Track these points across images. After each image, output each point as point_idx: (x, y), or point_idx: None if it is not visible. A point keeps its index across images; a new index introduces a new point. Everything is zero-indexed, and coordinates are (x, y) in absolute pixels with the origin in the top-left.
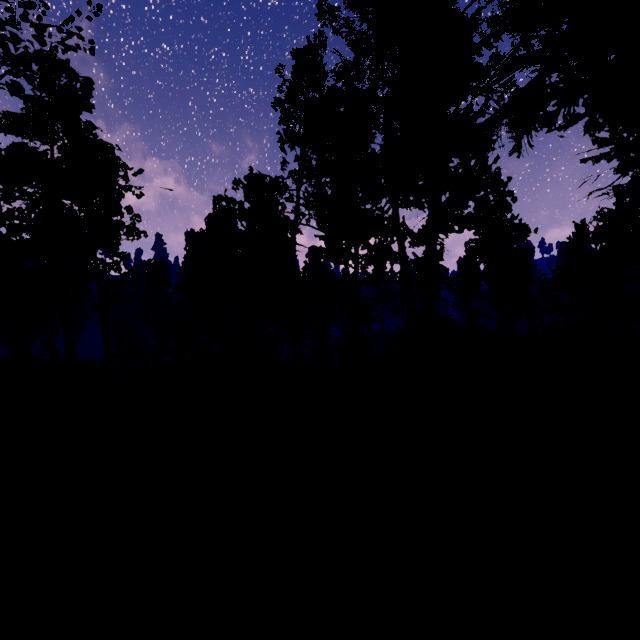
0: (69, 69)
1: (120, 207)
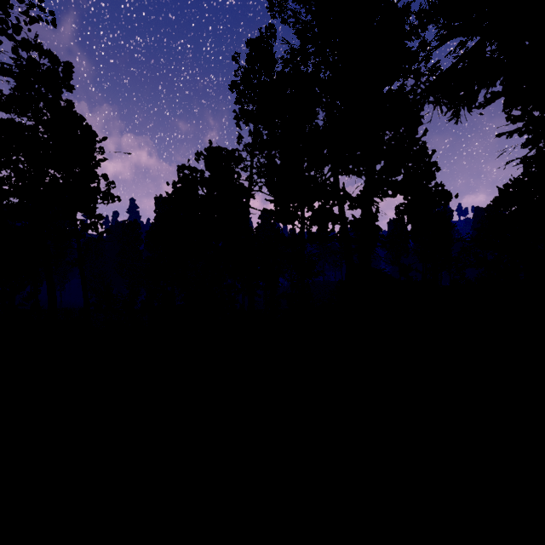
0: (52, 55)
1: (97, 175)
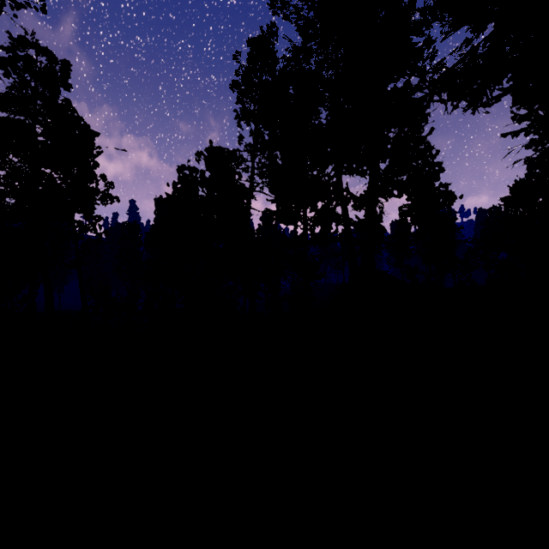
0: (49, 52)
1: (95, 175)
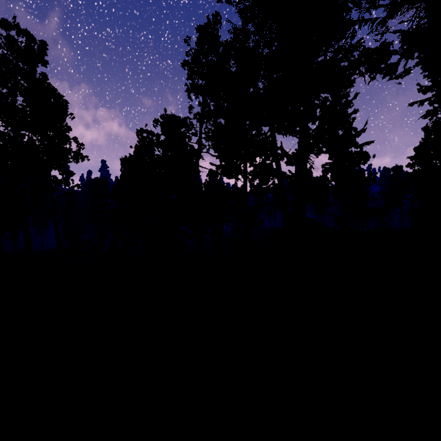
0: (28, 33)
1: (69, 138)
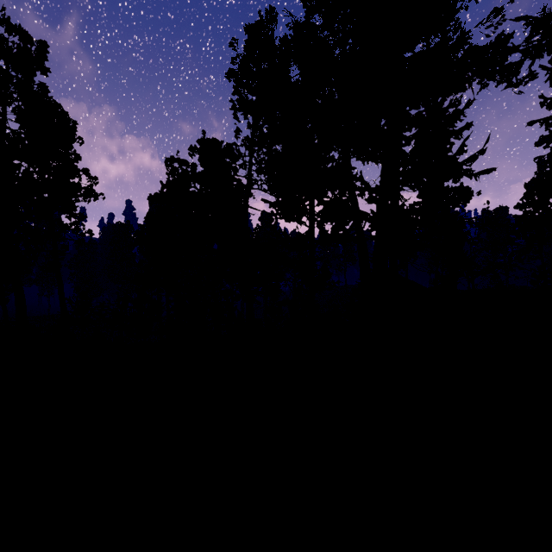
0: (23, 31)
1: (78, 170)
